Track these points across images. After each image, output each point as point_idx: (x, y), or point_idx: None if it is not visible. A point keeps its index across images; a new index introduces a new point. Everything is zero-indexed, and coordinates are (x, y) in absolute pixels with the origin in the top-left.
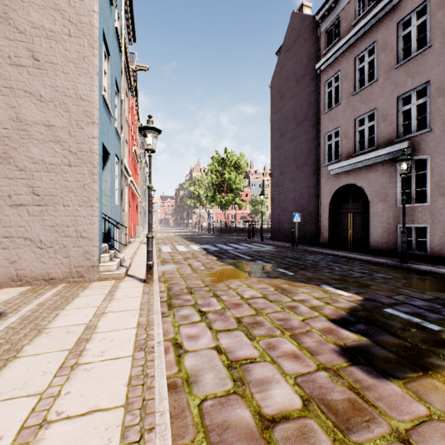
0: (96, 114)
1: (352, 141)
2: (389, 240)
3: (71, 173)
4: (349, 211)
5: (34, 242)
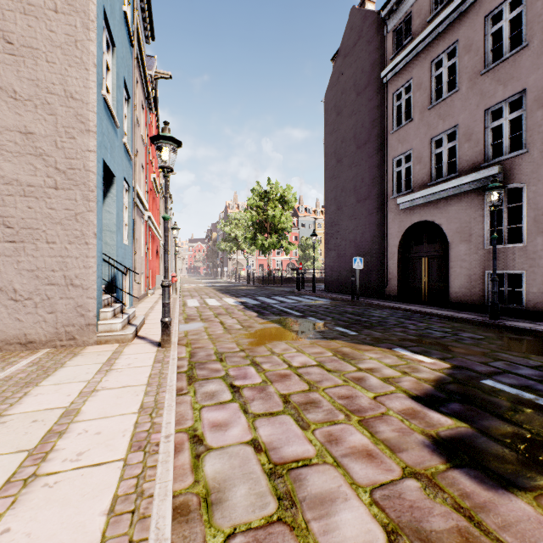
0: (93, 119)
1: (428, 167)
2: (474, 291)
3: (57, 198)
4: (423, 254)
5: (5, 292)
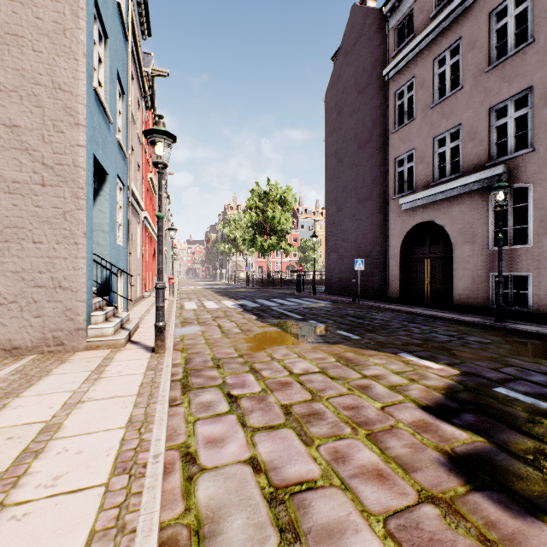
0: (82, 112)
1: (430, 166)
2: (478, 293)
3: (45, 195)
4: (426, 256)
5: None
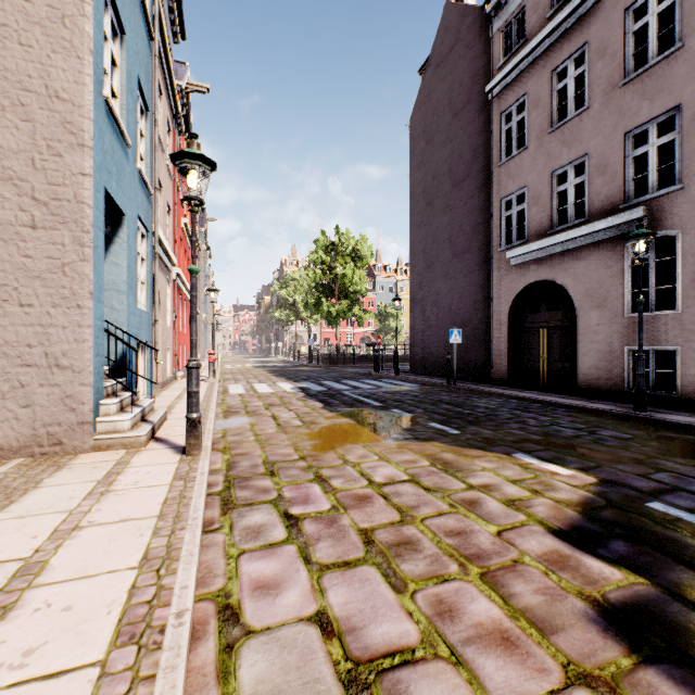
0: (88, 129)
1: (547, 209)
2: (609, 373)
3: (36, 241)
4: (541, 324)
5: None
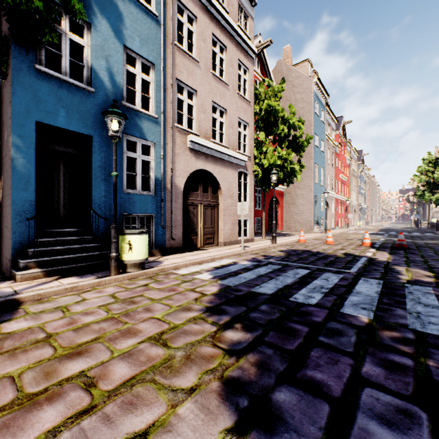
0: (312, 189)
1: None
2: None
3: (306, 205)
4: None
5: (299, 222)
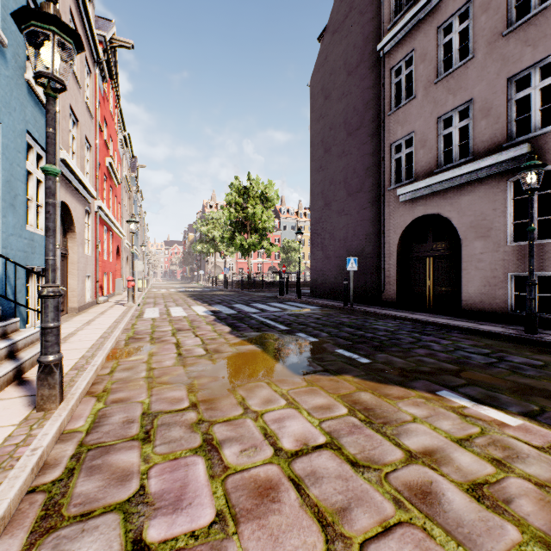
0: None
1: (434, 151)
2: (493, 297)
3: None
4: (427, 254)
5: None
